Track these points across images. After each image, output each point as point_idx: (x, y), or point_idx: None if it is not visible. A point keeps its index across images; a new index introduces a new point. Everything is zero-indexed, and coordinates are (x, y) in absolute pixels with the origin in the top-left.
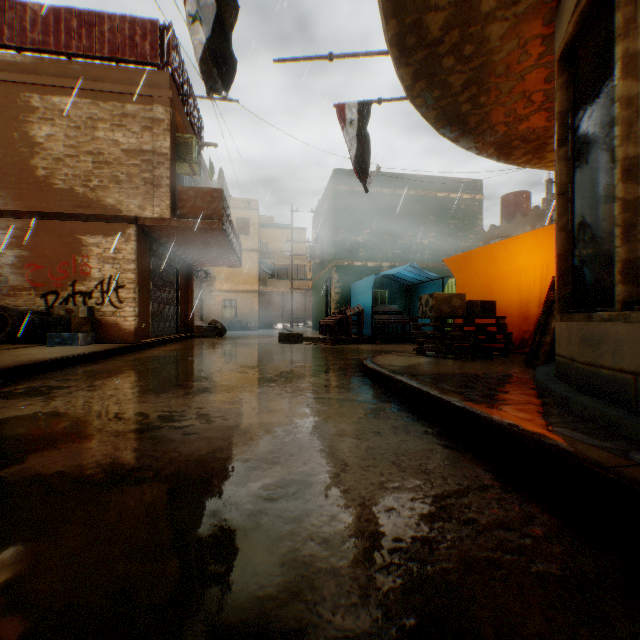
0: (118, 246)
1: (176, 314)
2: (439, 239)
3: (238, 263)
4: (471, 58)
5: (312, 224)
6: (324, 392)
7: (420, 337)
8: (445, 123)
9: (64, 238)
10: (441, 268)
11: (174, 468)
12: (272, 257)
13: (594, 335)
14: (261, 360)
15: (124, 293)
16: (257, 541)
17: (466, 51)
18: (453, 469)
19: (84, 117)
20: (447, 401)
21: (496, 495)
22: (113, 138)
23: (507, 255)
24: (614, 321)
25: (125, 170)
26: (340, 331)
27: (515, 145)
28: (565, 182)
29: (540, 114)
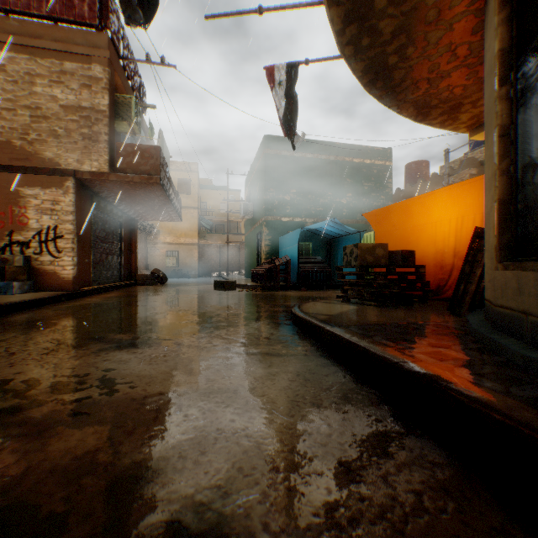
0: (57, 198)
1: (120, 263)
2: (355, 199)
3: (178, 218)
4: None
5: (245, 185)
6: (253, 345)
7: (345, 285)
8: (371, 77)
9: (1, 189)
10: (357, 224)
11: (22, 490)
12: (211, 214)
13: None
14: (194, 307)
15: (63, 243)
16: None
17: None
18: (423, 473)
19: (22, 72)
20: (392, 362)
21: (506, 536)
22: (51, 94)
23: (423, 209)
24: None
25: (64, 125)
26: (270, 279)
27: (434, 104)
28: (507, 123)
29: (461, 71)
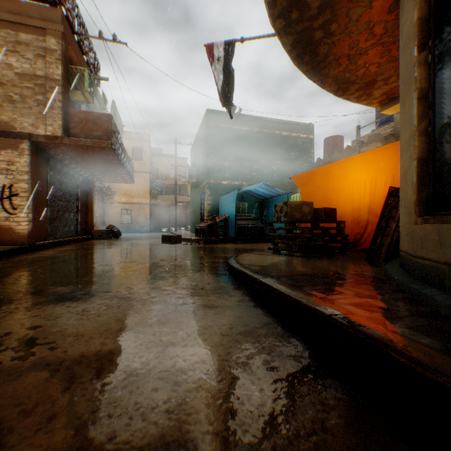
0: (12, 159)
1: (77, 220)
2: (284, 166)
3: (130, 180)
4: None
5: (190, 153)
6: (189, 296)
7: (276, 238)
8: (299, 51)
9: None
10: (285, 187)
11: None
12: (161, 178)
13: None
14: (140, 259)
15: (18, 201)
16: None
17: None
18: None
19: None
20: (324, 315)
21: None
22: (7, 62)
23: (342, 172)
24: None
25: (19, 91)
26: (211, 233)
27: (352, 80)
28: (425, 87)
29: (377, 49)
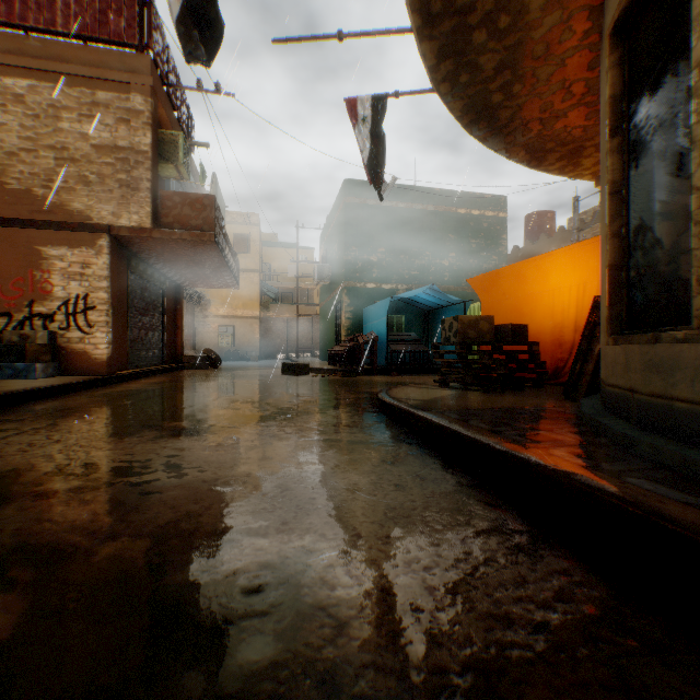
0: (87, 260)
1: (162, 342)
2: (460, 260)
3: (235, 284)
4: (506, 33)
5: (320, 242)
6: (332, 432)
7: (443, 366)
8: (473, 117)
9: (19, 249)
10: (462, 292)
11: (114, 548)
12: (276, 279)
13: (665, 360)
14: (259, 394)
15: (95, 316)
16: (217, 683)
17: (501, 23)
18: (502, 538)
19: (44, 104)
20: (484, 443)
21: (566, 578)
22: (81, 131)
23: (539, 274)
24: (693, 342)
25: (96, 169)
26: (351, 361)
27: (549, 148)
28: (618, 179)
29: (580, 110)
